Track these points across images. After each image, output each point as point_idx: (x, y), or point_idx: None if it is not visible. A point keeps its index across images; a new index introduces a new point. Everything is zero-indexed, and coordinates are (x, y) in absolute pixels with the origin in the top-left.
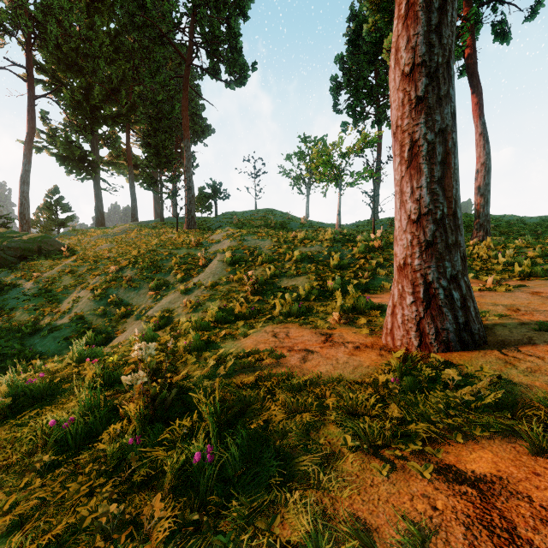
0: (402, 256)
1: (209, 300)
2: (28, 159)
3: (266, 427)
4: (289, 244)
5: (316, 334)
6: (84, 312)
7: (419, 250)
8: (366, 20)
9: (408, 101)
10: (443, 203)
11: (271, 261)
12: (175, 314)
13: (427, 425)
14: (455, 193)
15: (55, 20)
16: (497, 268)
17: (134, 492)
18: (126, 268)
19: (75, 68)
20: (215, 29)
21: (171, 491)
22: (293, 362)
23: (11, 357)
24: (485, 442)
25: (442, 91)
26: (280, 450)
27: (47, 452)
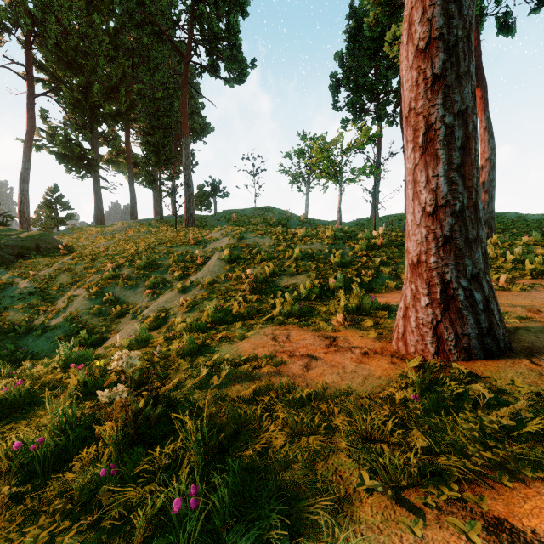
0: (416, 253)
1: (206, 300)
2: (28, 157)
3: (265, 453)
4: (289, 241)
5: (319, 337)
6: (79, 312)
7: (436, 246)
8: (366, 15)
9: (422, 80)
10: (462, 193)
11: (270, 259)
12: (171, 314)
13: (462, 459)
14: (476, 183)
15: (54, 18)
16: (506, 266)
17: (102, 542)
18: (123, 266)
19: (75, 67)
20: (214, 26)
21: (146, 543)
22: (294, 370)
23: (3, 358)
24: (539, 484)
25: (462, 67)
26: (281, 487)
27: (10, 480)
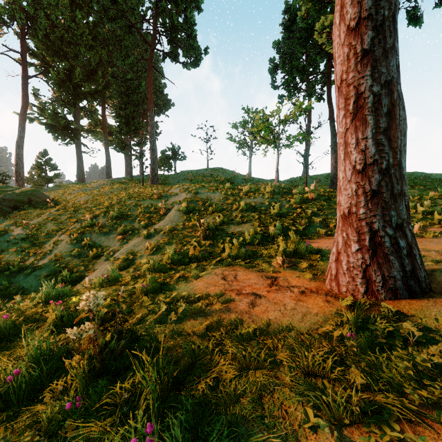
0: (347, 205)
1: (167, 244)
2: (22, 128)
3: (216, 386)
4: (236, 196)
5: (262, 277)
6: (62, 254)
7: (365, 199)
8: (299, 10)
9: (353, 55)
10: (388, 153)
11: (220, 210)
12: (137, 256)
13: (400, 398)
14: (400, 144)
15: (44, 13)
16: (417, 216)
17: None
18: (99, 216)
19: (61, 54)
20: (174, 20)
21: None
22: (242, 307)
23: None
24: None
25: (388, 43)
26: (231, 420)
27: None
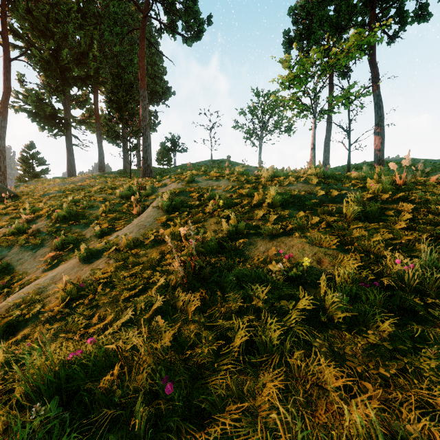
0: None
1: (105, 285)
2: (4, 116)
3: None
4: (254, 183)
5: None
6: None
7: None
8: None
9: None
10: None
11: (228, 206)
12: (27, 317)
13: None
14: None
15: None
16: None
17: None
18: (42, 217)
19: (48, 34)
20: None
21: None
22: None
23: None
24: None
25: None
26: None
27: None
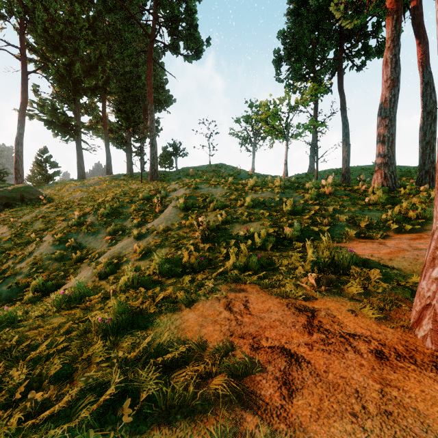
0: None
1: (159, 247)
2: (22, 124)
3: None
4: (240, 191)
5: (289, 308)
6: (42, 257)
7: None
8: None
9: None
10: None
11: (222, 207)
12: (123, 261)
13: None
14: None
15: (42, 6)
16: None
17: None
18: (89, 214)
19: (60, 49)
20: (174, 9)
21: None
22: (266, 393)
23: None
24: None
25: None
26: None
27: None
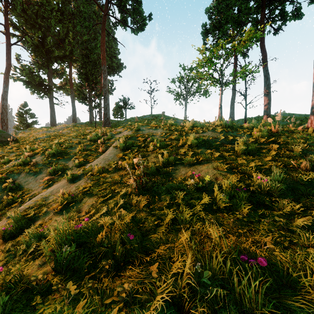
0: None
1: (87, 195)
2: (6, 84)
3: None
4: (180, 131)
5: None
6: None
7: None
8: None
9: None
10: None
11: (163, 147)
12: (40, 214)
13: None
14: None
15: None
16: None
17: None
18: (38, 154)
19: (37, 26)
20: None
21: None
22: None
23: None
24: None
25: None
26: None
27: None
